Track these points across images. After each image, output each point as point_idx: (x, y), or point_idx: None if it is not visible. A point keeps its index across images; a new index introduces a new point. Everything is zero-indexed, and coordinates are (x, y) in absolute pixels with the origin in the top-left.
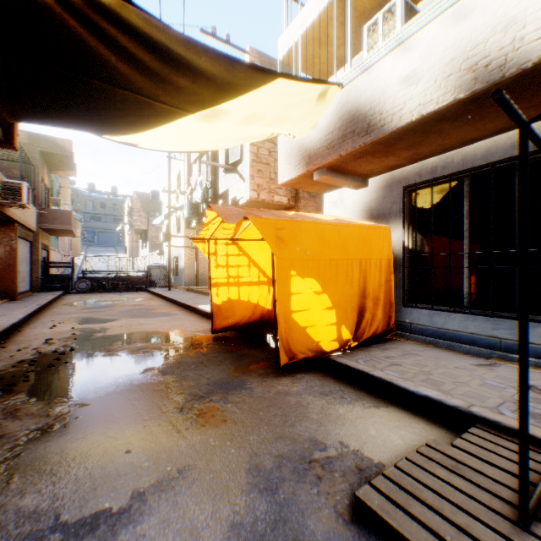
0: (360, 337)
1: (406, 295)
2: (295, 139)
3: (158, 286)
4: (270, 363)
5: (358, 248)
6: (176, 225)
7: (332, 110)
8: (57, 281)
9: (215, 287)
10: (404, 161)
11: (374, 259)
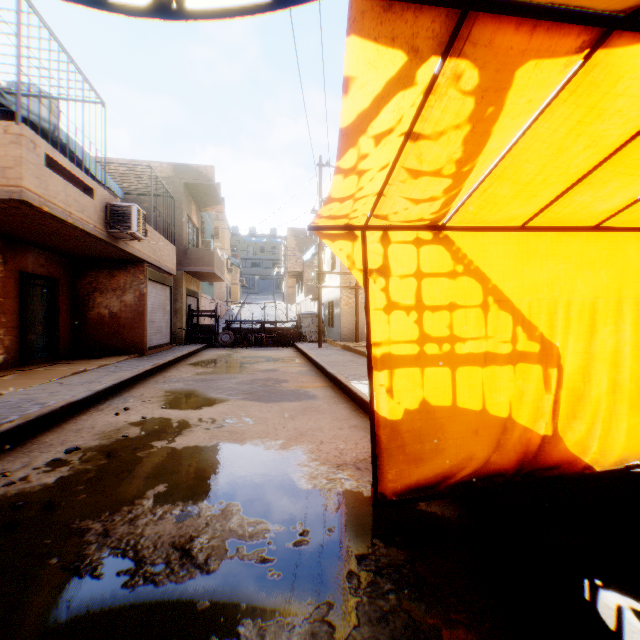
0: None
1: None
2: None
3: (308, 341)
4: None
5: None
6: (330, 259)
7: None
8: (201, 332)
9: (382, 370)
10: None
11: None
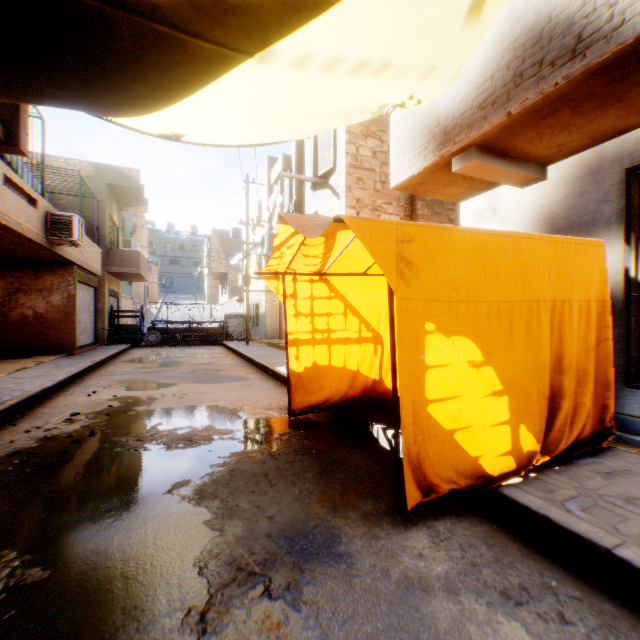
0: (553, 447)
1: (629, 366)
2: (418, 111)
3: (235, 340)
4: (381, 486)
5: (548, 281)
6: (256, 265)
7: (491, 39)
8: (125, 332)
9: (293, 347)
10: (633, 119)
11: (576, 301)
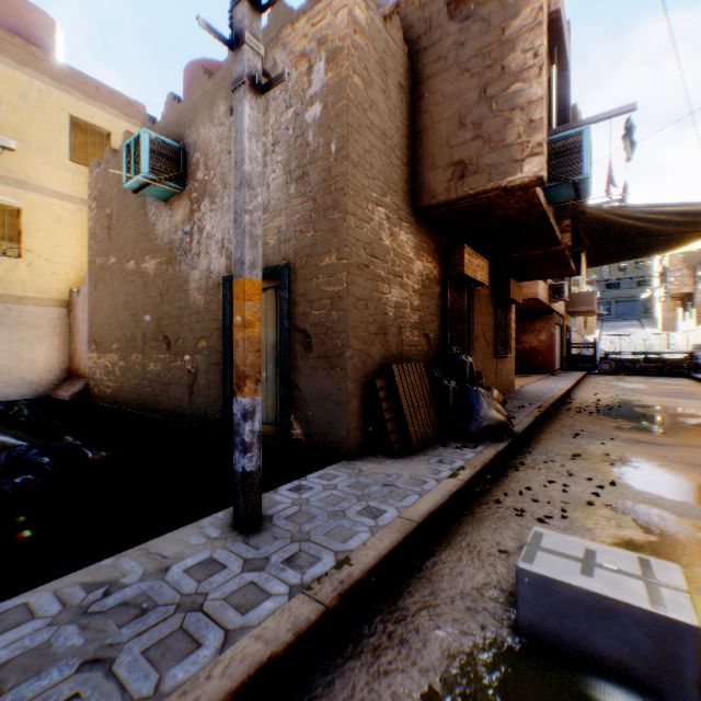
0: None
1: None
2: None
3: None
4: None
5: None
6: None
7: None
8: (578, 361)
9: None
10: None
11: None
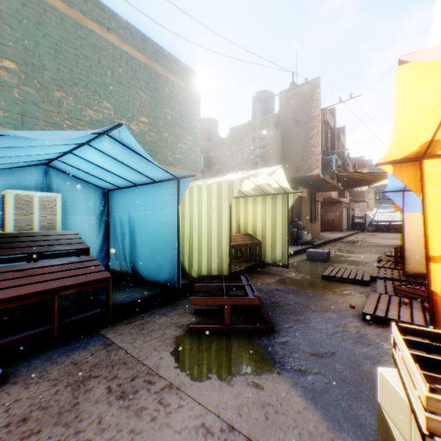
0: None
1: None
2: None
3: None
4: None
5: None
6: None
7: None
8: (357, 225)
9: None
10: None
11: None
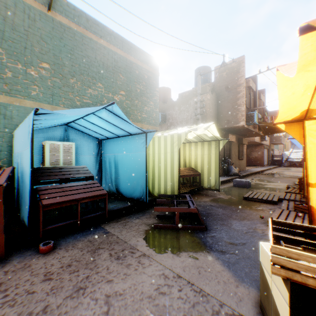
0: None
1: None
2: None
3: None
4: None
5: None
6: None
7: None
8: (275, 162)
9: None
10: None
11: None
